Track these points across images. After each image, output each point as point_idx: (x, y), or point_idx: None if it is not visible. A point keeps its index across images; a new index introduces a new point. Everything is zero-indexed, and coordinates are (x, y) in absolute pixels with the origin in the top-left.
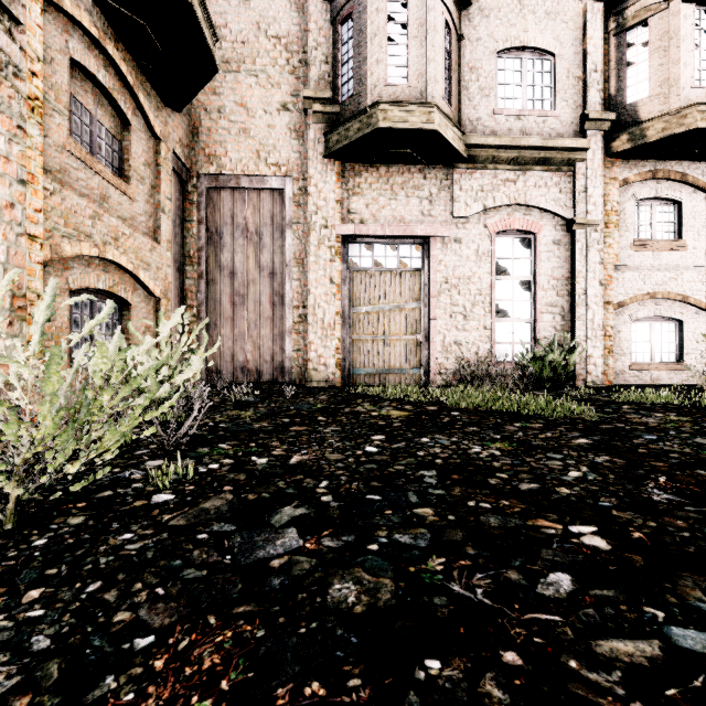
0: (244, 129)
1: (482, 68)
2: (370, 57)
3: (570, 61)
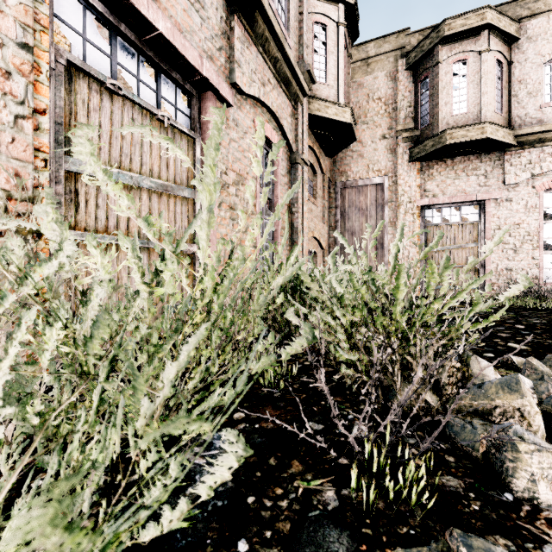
0: (360, 154)
1: (530, 79)
2: (440, 103)
3: None
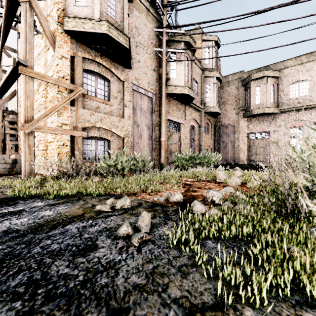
0: (226, 115)
1: (284, 89)
2: (251, 100)
3: (315, 80)
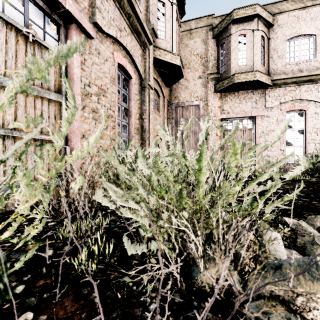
0: (186, 87)
1: (279, 48)
2: (231, 58)
3: None
